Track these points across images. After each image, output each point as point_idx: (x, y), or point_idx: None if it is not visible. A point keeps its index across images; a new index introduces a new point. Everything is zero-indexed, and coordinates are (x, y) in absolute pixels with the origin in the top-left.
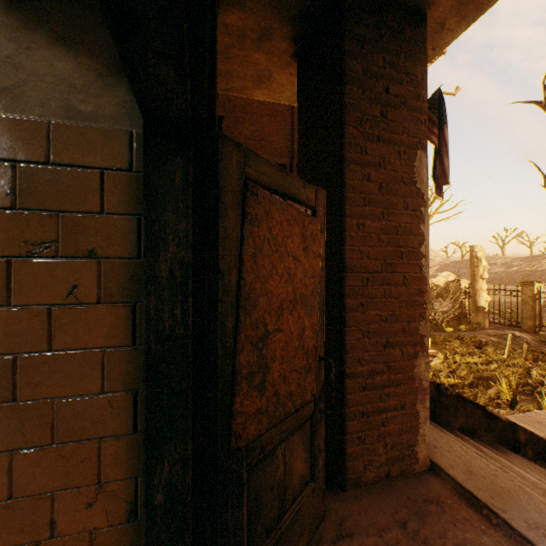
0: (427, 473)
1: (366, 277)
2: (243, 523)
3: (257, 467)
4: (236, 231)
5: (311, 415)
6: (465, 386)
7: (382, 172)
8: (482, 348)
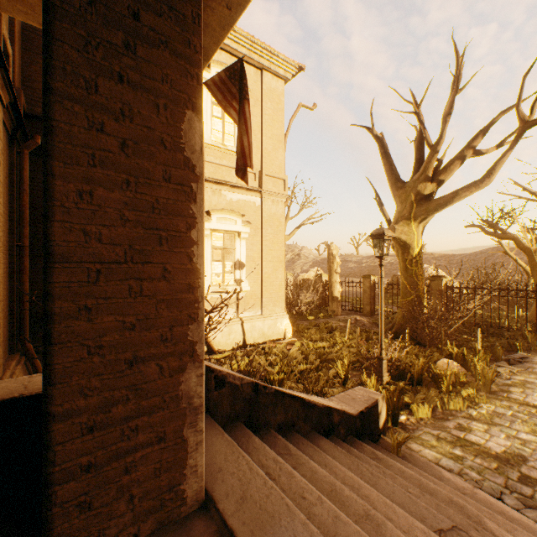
0: (196, 514)
1: (97, 269)
2: None
3: None
4: None
5: None
6: (311, 370)
7: (128, 125)
8: (332, 333)
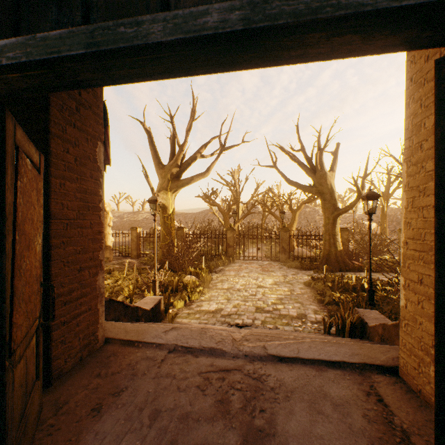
0: (105, 345)
1: (67, 223)
2: (14, 409)
3: (17, 369)
4: (12, 185)
5: (37, 329)
6: None
7: (78, 150)
8: (112, 273)
